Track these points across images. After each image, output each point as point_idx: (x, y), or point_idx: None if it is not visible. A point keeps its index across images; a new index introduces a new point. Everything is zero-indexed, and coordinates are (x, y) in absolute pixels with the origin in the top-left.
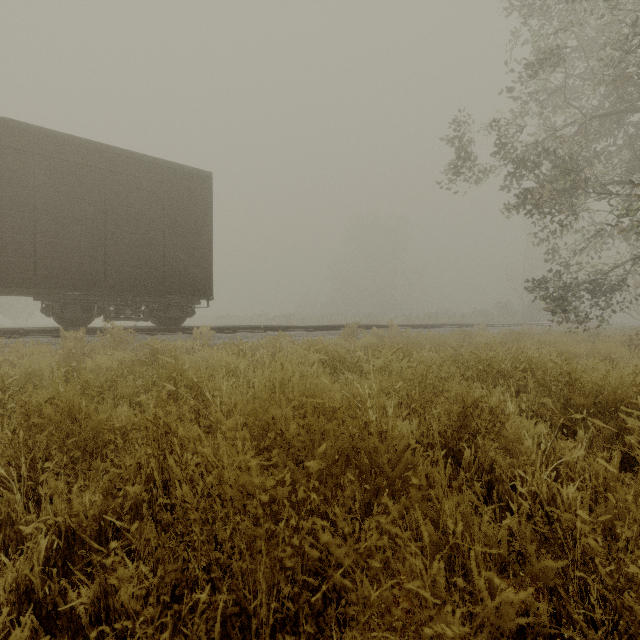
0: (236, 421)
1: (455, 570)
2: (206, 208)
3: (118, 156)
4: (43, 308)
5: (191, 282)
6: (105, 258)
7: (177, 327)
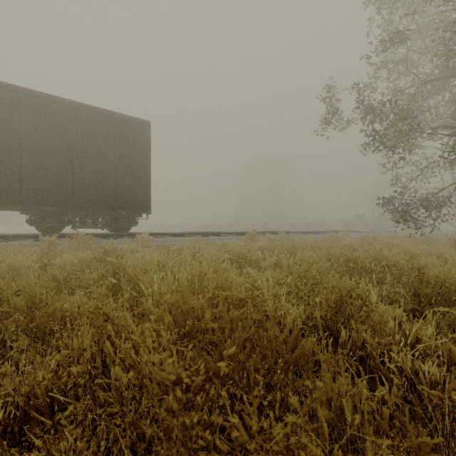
0: (162, 310)
1: (341, 437)
2: (146, 147)
3: (82, 109)
4: (27, 219)
5: (135, 201)
6: (72, 183)
7: (125, 233)
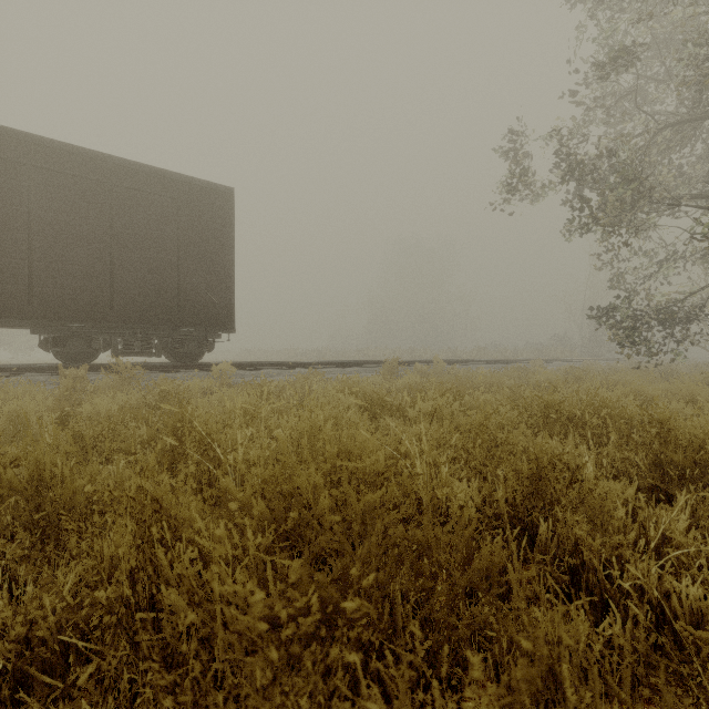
0: (250, 491)
1: (546, 708)
2: (227, 228)
3: (126, 169)
4: (41, 342)
5: (210, 312)
6: (111, 285)
7: (194, 363)
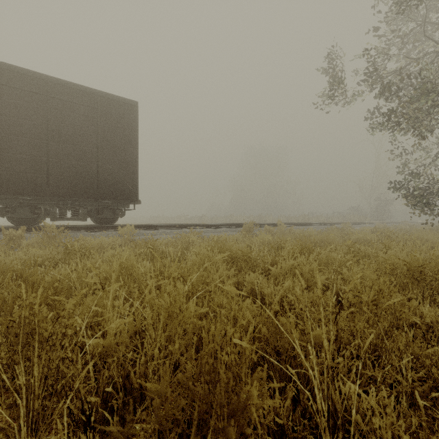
0: None
1: None
2: (133, 130)
3: (59, 85)
4: None
5: (120, 189)
6: (47, 169)
7: (110, 225)
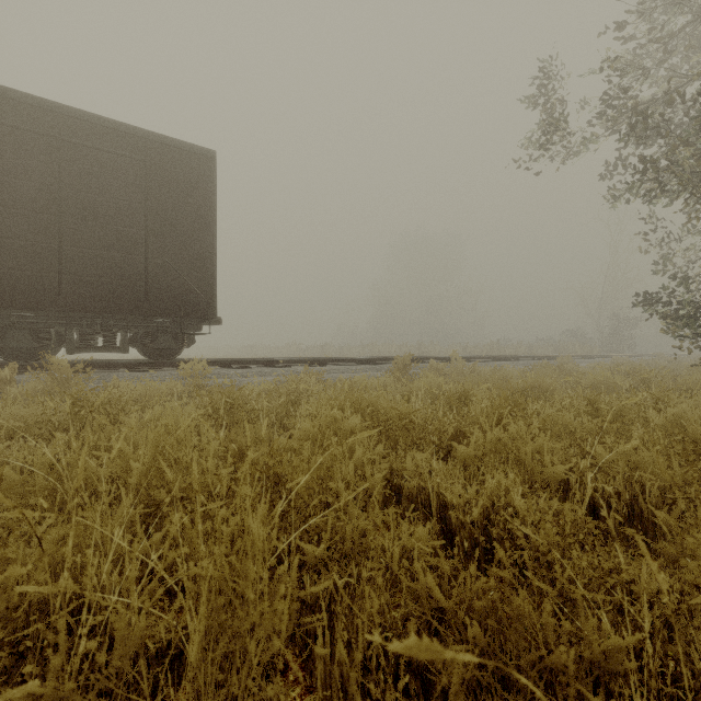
0: None
1: None
2: (207, 199)
3: (79, 122)
4: None
5: (186, 299)
6: (59, 264)
7: (169, 360)
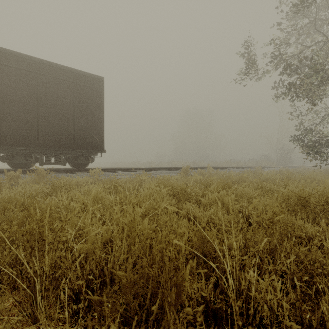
0: None
1: None
2: (100, 98)
3: (45, 65)
4: (0, 157)
5: (91, 142)
6: (37, 127)
7: (83, 168)
